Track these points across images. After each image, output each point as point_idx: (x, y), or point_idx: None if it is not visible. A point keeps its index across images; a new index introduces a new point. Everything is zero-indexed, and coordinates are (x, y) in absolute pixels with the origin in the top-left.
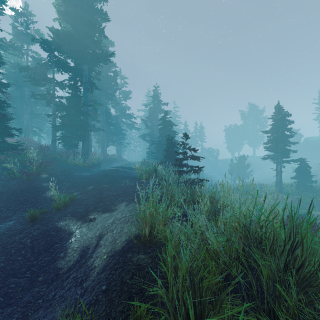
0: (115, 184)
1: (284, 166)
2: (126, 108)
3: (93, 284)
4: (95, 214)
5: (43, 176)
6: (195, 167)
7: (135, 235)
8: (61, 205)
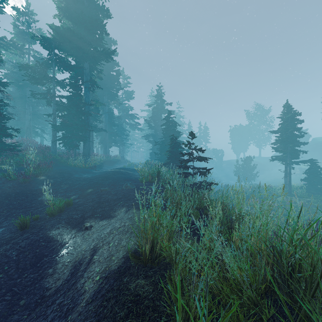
0: (116, 187)
1: (293, 168)
2: (129, 108)
3: (79, 319)
4: (92, 221)
5: (40, 178)
6: (202, 169)
7: (134, 251)
8: (56, 210)
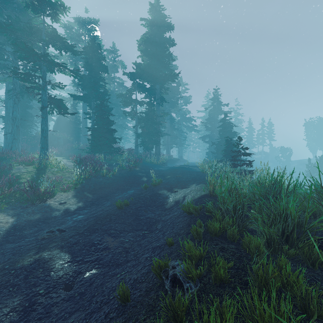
0: (185, 175)
1: None
2: (186, 112)
3: None
4: (177, 189)
5: (136, 169)
6: (246, 161)
7: (204, 194)
8: (156, 183)
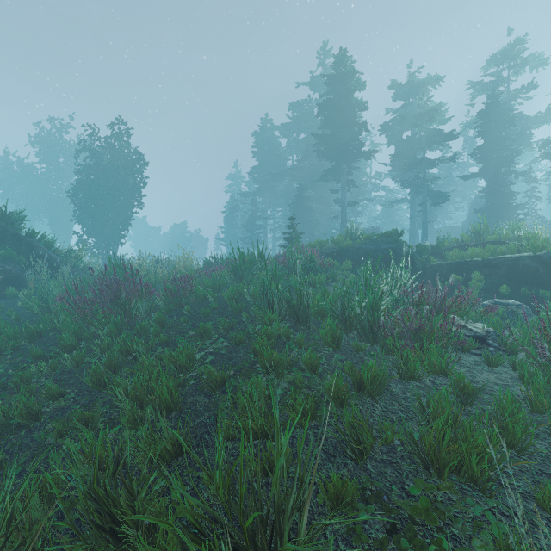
0: None
1: None
2: None
3: None
4: None
5: None
6: None
7: None
8: None
